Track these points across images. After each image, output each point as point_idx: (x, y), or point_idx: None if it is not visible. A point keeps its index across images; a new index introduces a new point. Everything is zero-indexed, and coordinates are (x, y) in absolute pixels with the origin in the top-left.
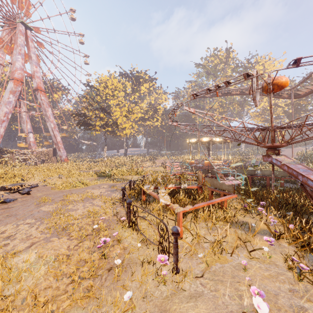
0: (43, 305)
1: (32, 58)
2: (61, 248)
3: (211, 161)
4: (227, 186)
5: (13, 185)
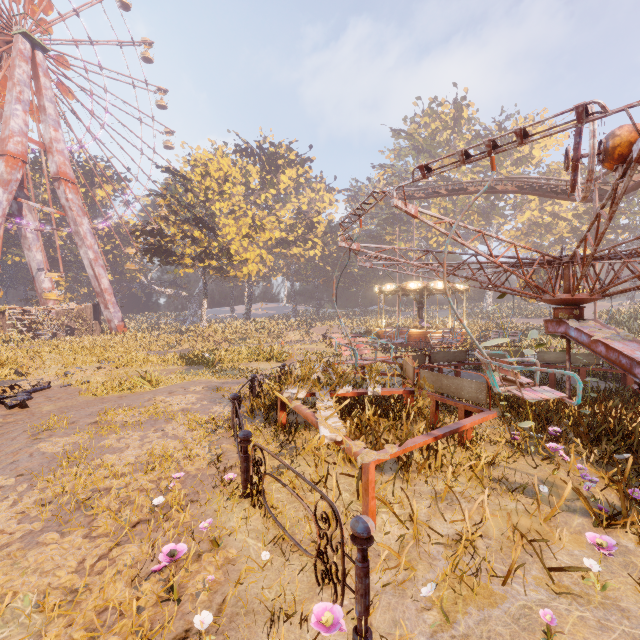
0: None
1: (46, 111)
2: (61, 568)
3: (425, 331)
4: (473, 391)
5: None
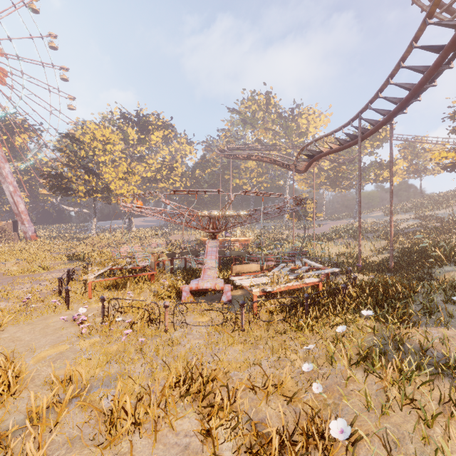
0: None
1: None
2: (0, 306)
3: (223, 239)
4: (153, 265)
5: None
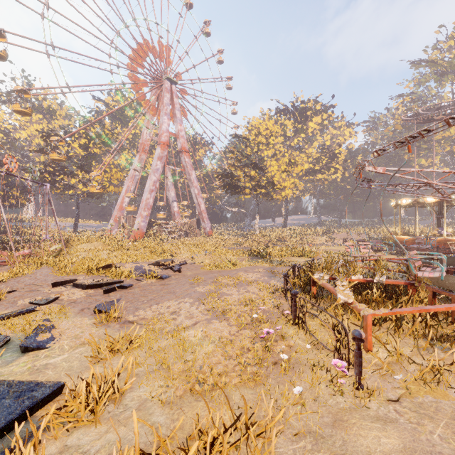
0: (218, 375)
1: (176, 116)
2: (223, 332)
3: (444, 238)
4: None
5: (164, 260)
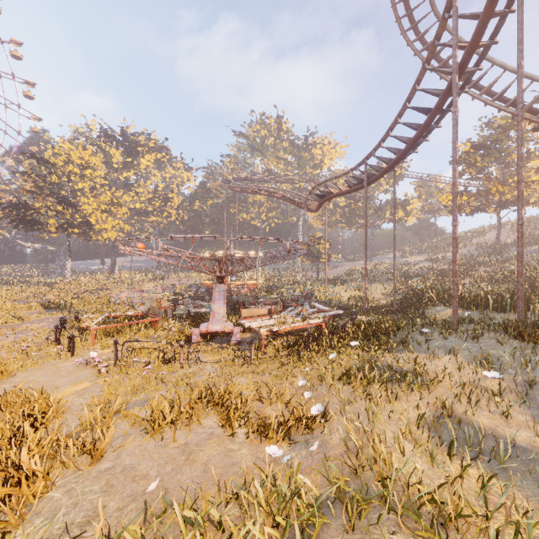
0: None
1: None
2: None
3: (229, 283)
4: (158, 311)
5: None
